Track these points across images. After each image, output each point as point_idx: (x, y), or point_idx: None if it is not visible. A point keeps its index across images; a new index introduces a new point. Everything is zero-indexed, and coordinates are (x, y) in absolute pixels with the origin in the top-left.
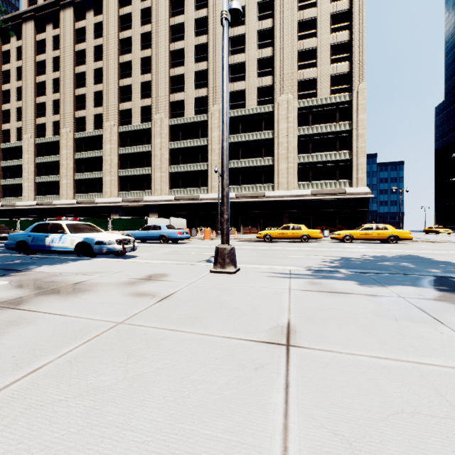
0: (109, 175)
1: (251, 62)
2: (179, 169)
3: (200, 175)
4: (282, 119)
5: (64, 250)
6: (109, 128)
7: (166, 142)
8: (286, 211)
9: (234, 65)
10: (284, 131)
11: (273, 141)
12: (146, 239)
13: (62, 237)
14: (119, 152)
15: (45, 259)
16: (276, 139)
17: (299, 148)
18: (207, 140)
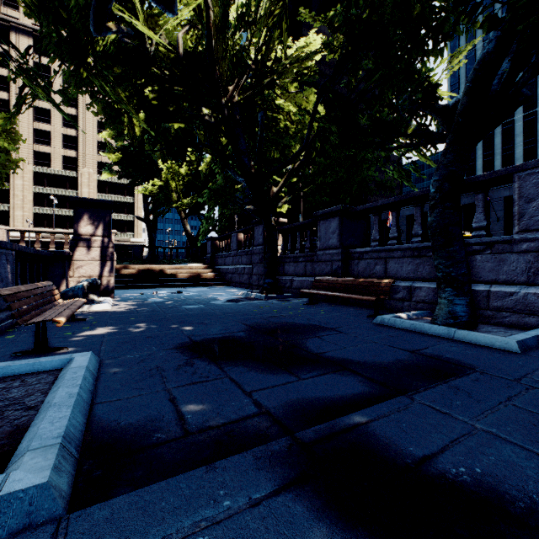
0: None
1: (57, 134)
2: None
3: None
4: (85, 185)
5: None
6: None
7: None
8: None
9: (39, 130)
10: (86, 194)
11: None
12: None
13: None
14: None
15: None
16: None
17: None
18: (9, 185)
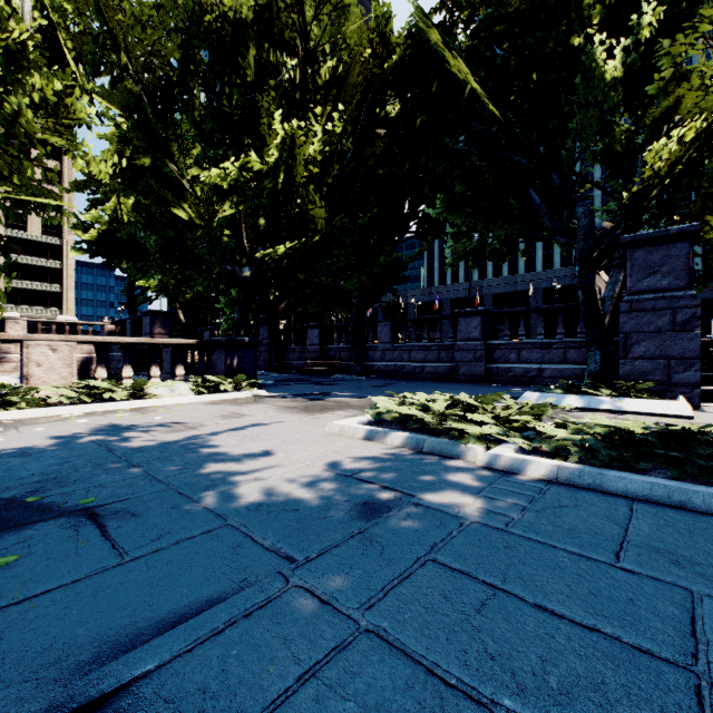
0: None
1: None
2: None
3: None
4: None
5: None
6: None
7: None
8: None
9: None
10: None
11: None
12: None
13: None
14: None
15: None
16: None
17: (7, 272)
18: None
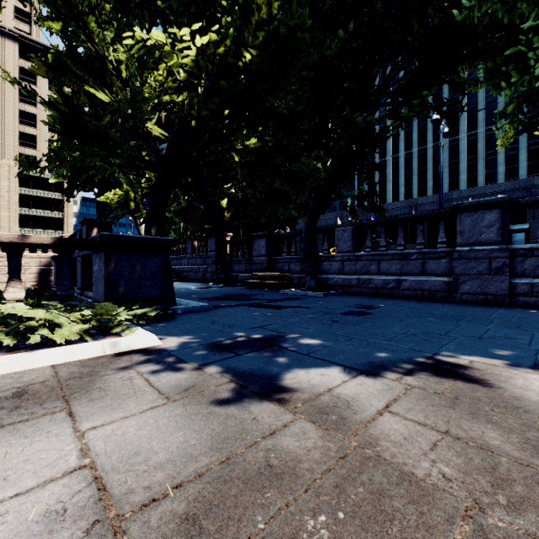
0: None
1: None
2: None
3: None
4: (4, 178)
5: None
6: None
7: None
8: None
9: None
10: (6, 187)
11: None
12: None
13: None
14: None
15: None
16: None
17: (21, 203)
18: None
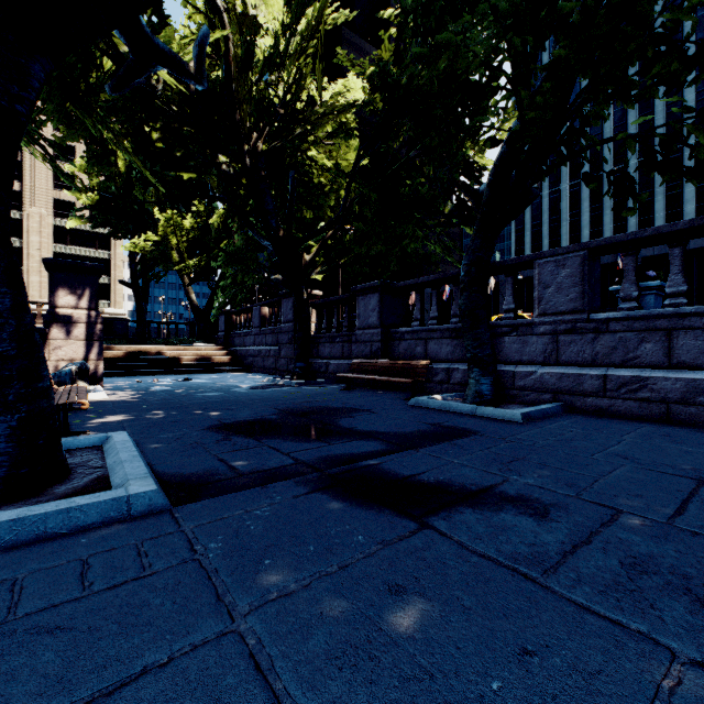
0: None
1: None
2: None
3: None
4: (34, 231)
5: None
6: None
7: None
8: None
9: None
10: (36, 244)
11: (22, 251)
12: None
13: None
14: None
15: None
16: (27, 250)
17: None
18: None
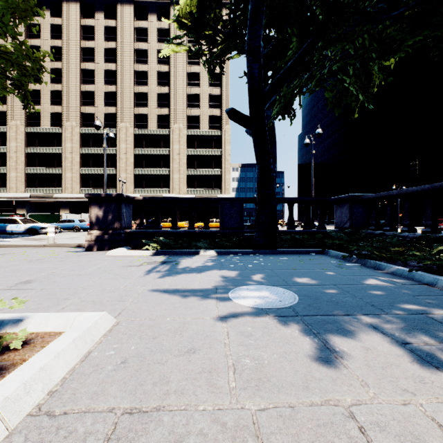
0: (15, 172)
1: (152, 94)
2: (90, 171)
3: (109, 178)
4: (176, 141)
5: (20, 232)
6: (14, 127)
7: (77, 147)
8: (178, 209)
9: (139, 93)
10: (177, 150)
11: (169, 157)
12: (63, 229)
13: (19, 226)
14: (27, 151)
15: (13, 236)
16: (172, 156)
17: (188, 164)
18: (116, 150)
